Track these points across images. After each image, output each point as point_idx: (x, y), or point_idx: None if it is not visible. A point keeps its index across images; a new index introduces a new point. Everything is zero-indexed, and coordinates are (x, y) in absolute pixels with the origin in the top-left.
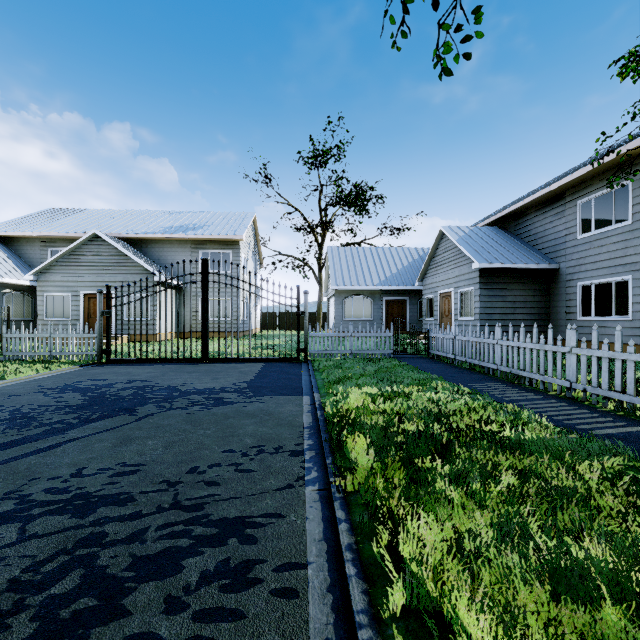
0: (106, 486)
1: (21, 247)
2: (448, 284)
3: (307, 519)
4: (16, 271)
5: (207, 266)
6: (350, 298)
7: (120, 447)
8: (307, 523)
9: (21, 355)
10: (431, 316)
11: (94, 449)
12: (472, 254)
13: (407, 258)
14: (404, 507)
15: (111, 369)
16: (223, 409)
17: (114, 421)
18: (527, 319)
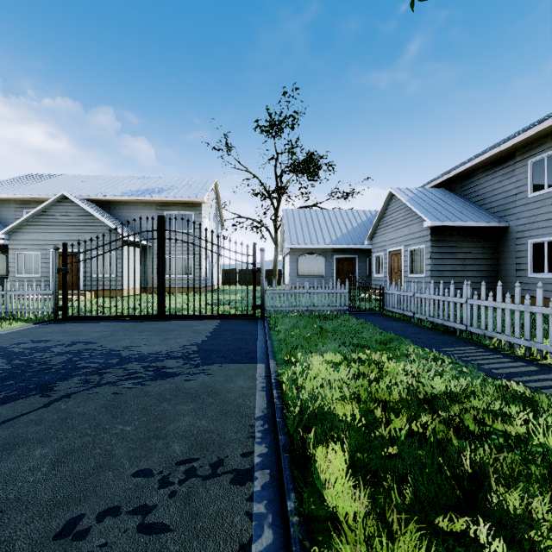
0: None
1: None
2: (397, 242)
3: None
4: None
5: (163, 223)
6: (304, 256)
7: None
8: None
9: None
10: (380, 273)
11: None
12: (423, 213)
13: (356, 219)
14: None
15: (62, 327)
16: (160, 385)
17: (15, 407)
18: (476, 276)
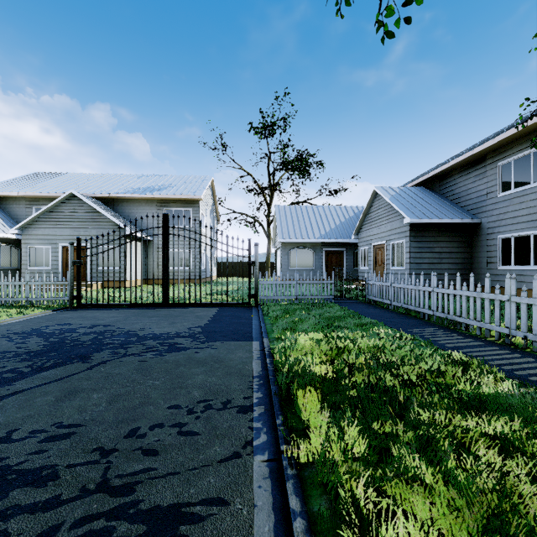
0: (31, 456)
1: (9, 205)
2: (381, 237)
3: (255, 507)
4: (4, 226)
5: (168, 221)
6: (295, 250)
7: (62, 402)
8: (255, 514)
9: (0, 300)
10: (365, 265)
11: (34, 404)
12: (403, 210)
13: (344, 215)
14: (374, 503)
15: (80, 313)
16: (175, 356)
17: (65, 370)
18: (452, 268)
